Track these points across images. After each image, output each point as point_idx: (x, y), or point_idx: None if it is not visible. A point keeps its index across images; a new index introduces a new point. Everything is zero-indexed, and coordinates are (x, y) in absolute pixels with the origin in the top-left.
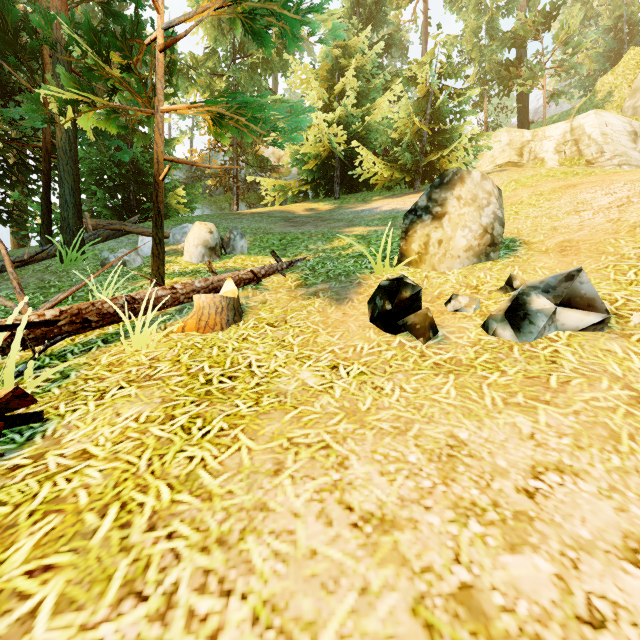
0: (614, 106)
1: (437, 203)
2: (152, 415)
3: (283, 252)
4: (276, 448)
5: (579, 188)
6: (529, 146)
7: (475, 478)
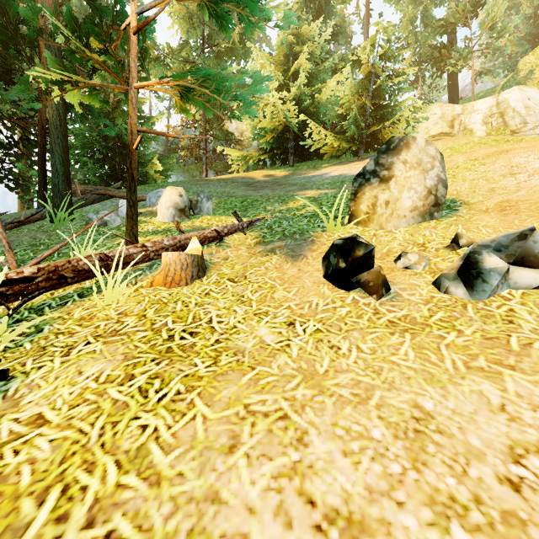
0: (535, 83)
1: (384, 167)
2: (112, 374)
3: (244, 213)
4: (232, 417)
5: (512, 153)
6: (459, 119)
7: (448, 461)
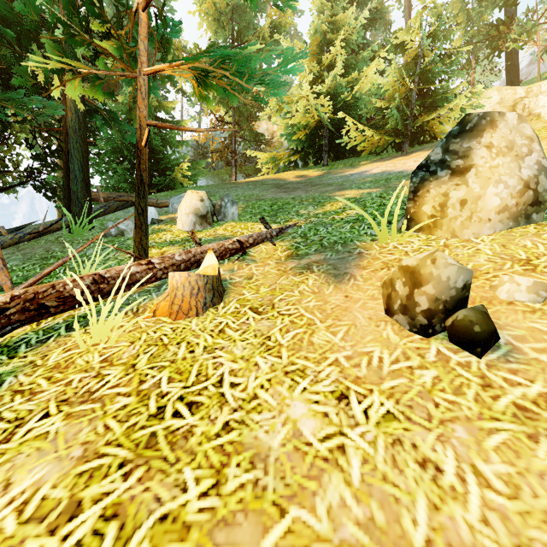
0: None
1: (457, 155)
2: (50, 496)
3: (273, 218)
4: None
5: None
6: (522, 103)
7: None
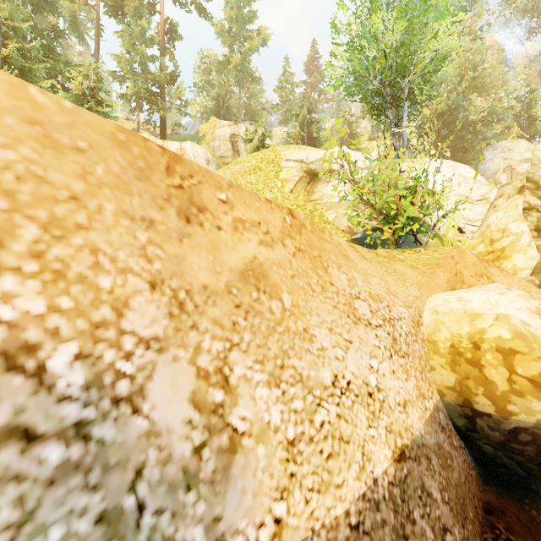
0: (206, 143)
1: None
2: None
3: None
4: None
5: None
6: None
7: None
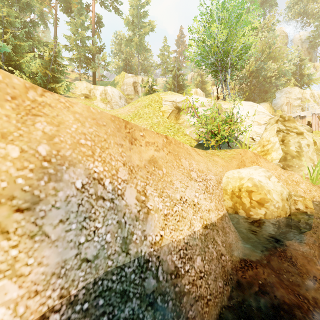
0: (119, 86)
1: None
2: None
3: None
4: None
5: None
6: (93, 90)
7: None
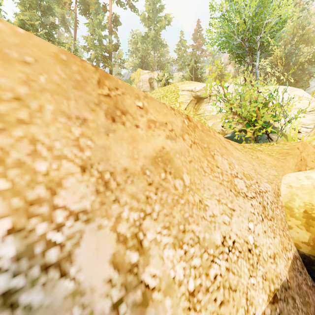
0: (135, 83)
1: None
2: None
3: None
4: None
5: None
6: None
7: None
